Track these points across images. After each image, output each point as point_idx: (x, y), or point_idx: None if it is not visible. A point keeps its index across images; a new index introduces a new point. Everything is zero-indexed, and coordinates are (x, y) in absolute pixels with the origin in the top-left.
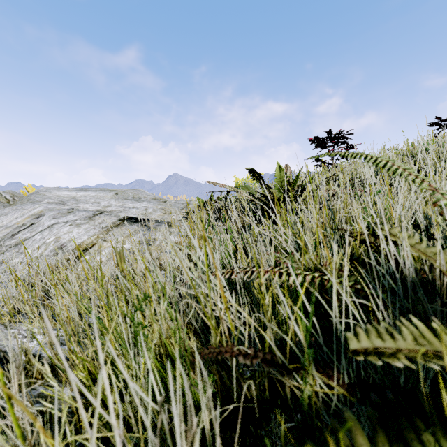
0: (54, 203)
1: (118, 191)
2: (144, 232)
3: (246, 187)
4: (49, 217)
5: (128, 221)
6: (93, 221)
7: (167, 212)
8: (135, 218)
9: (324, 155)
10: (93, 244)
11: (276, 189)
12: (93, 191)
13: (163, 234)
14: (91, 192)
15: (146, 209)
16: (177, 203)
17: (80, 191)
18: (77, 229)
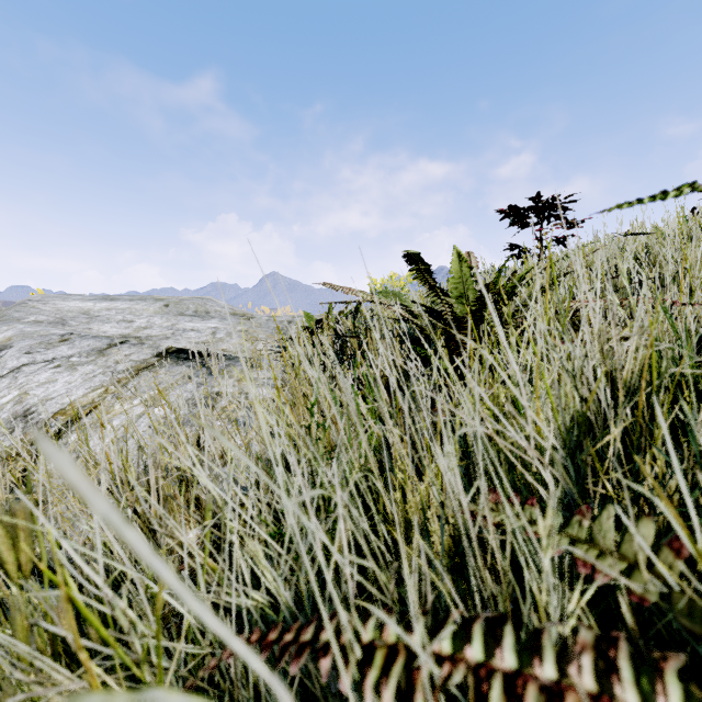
0: (45, 323)
1: (170, 301)
2: (200, 380)
3: (393, 294)
4: (19, 351)
5: (174, 358)
6: (104, 357)
7: (252, 338)
8: (187, 351)
9: (682, 190)
10: (92, 406)
11: (453, 298)
12: (125, 301)
13: (236, 383)
14: (122, 302)
15: (214, 332)
16: (270, 321)
17: (103, 300)
18: (67, 375)
